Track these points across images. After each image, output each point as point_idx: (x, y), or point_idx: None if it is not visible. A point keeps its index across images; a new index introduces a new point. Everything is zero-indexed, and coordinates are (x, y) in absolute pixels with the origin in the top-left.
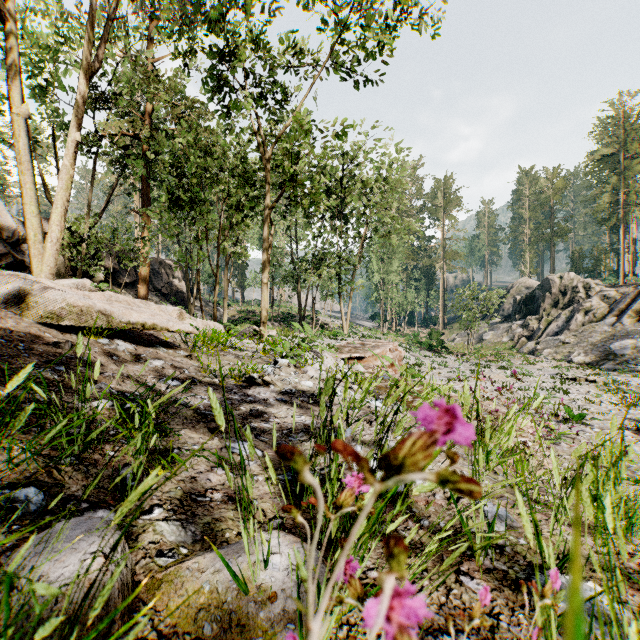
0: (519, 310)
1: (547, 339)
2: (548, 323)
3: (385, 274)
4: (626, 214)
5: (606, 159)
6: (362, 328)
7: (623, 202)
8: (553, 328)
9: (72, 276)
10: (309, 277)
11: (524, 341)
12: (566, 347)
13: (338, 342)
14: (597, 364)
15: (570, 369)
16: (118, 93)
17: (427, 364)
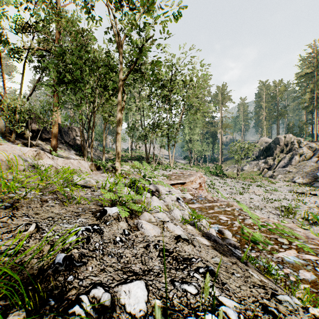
0: (262, 154)
1: (279, 169)
2: (279, 161)
3: (192, 135)
4: (318, 104)
5: (307, 75)
6: (179, 163)
7: (316, 97)
8: (282, 164)
9: (10, 133)
10: (151, 135)
11: (266, 170)
12: (290, 174)
13: (168, 172)
14: (310, 183)
15: (296, 186)
16: (36, 23)
17: (216, 184)
